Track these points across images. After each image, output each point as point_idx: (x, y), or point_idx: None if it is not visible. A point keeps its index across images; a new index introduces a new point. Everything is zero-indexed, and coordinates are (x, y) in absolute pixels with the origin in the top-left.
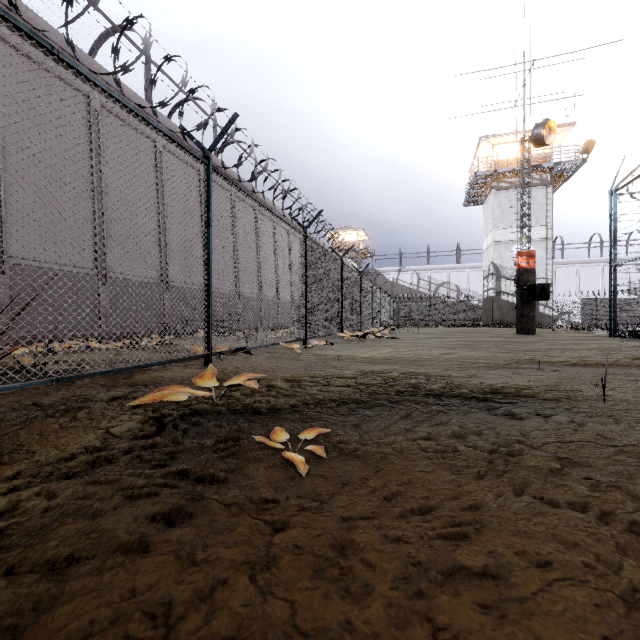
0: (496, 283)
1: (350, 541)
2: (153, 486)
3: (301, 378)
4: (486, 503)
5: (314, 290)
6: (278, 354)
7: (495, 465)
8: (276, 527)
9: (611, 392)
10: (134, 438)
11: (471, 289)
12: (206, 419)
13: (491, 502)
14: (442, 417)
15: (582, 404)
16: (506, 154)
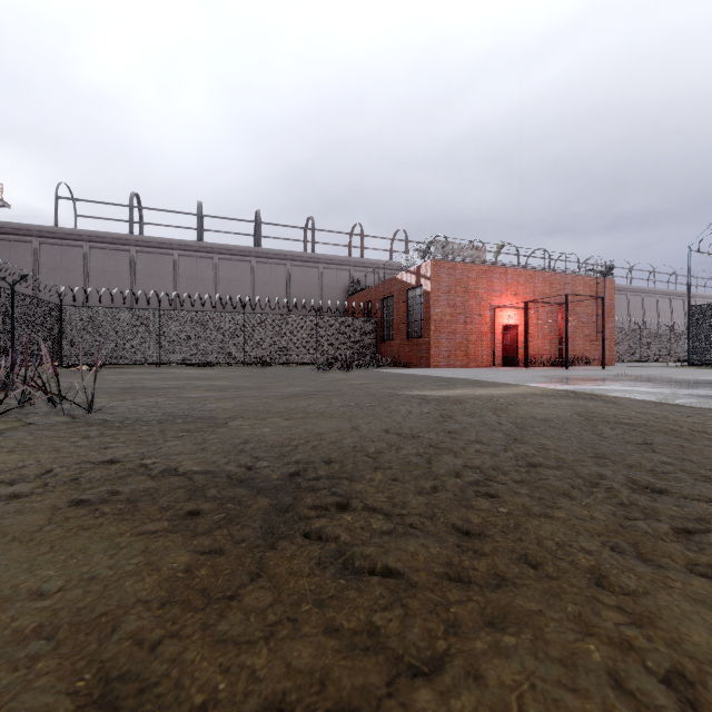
0: None
1: None
2: None
3: None
4: None
5: None
6: None
7: None
8: None
9: None
10: None
11: None
12: None
13: None
14: None
15: None
16: None
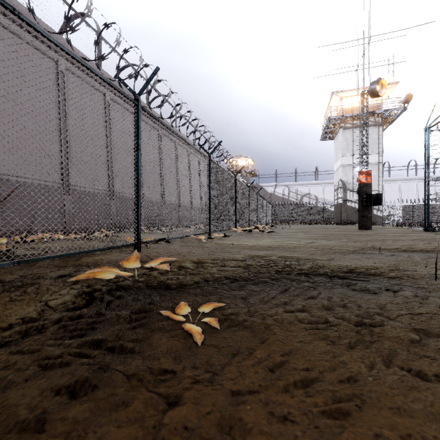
0: (343, 194)
1: (238, 420)
2: (68, 356)
3: (204, 261)
4: (361, 376)
5: (216, 198)
6: (189, 243)
7: (362, 336)
8: (170, 401)
9: (439, 272)
10: (66, 310)
11: (325, 198)
12: (127, 293)
13: (366, 375)
14: (312, 292)
15: (420, 281)
16: (350, 104)
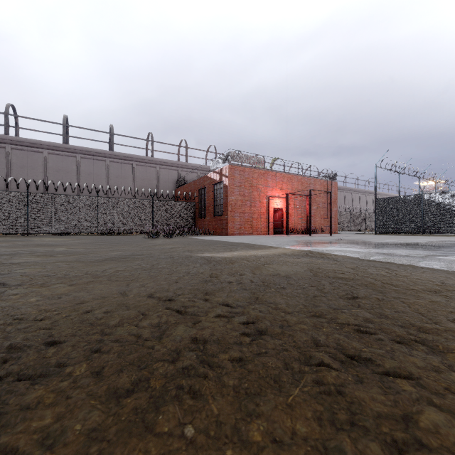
0: None
1: None
2: None
3: None
4: None
5: None
6: None
7: None
8: None
9: None
10: None
11: None
12: None
13: None
14: None
15: None
16: None
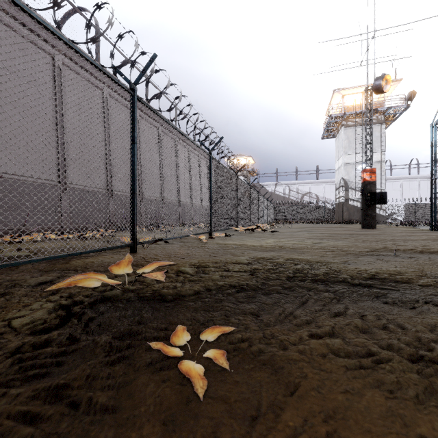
0: (345, 192)
1: None
2: (5, 422)
3: (206, 264)
4: None
5: (217, 196)
6: (189, 243)
7: (429, 381)
8: None
9: None
10: (31, 333)
11: (326, 197)
12: (113, 307)
13: None
14: (337, 306)
15: None
16: (352, 102)
